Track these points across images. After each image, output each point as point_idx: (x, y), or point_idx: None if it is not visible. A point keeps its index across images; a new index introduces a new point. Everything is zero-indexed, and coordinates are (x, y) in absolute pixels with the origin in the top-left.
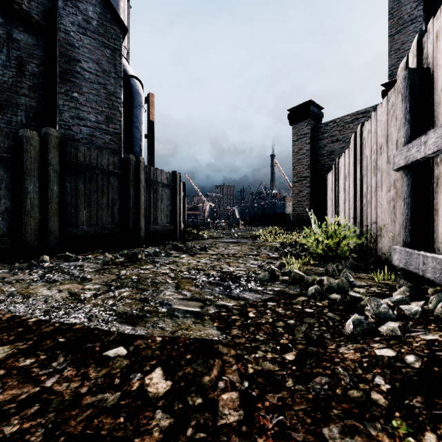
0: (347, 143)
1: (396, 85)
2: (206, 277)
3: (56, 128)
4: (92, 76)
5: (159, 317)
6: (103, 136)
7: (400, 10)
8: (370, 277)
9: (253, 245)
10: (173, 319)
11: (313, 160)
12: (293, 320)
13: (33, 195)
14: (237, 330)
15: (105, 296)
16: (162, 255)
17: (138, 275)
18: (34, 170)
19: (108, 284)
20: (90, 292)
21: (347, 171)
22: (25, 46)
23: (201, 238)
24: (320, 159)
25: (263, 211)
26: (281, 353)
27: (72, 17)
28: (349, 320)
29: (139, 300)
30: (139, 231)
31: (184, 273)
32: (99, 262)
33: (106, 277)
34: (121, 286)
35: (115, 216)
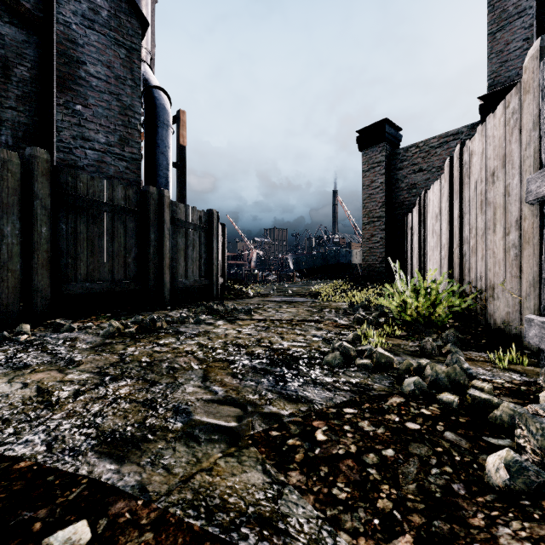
0: (434, 173)
1: (521, 83)
2: (249, 360)
3: (53, 152)
4: (101, 83)
5: (167, 441)
6: (117, 162)
7: (503, 1)
8: (486, 358)
9: (314, 306)
10: (190, 446)
11: (389, 196)
12: (391, 449)
13: (11, 239)
14: (299, 473)
15: (90, 396)
16: (191, 321)
17: (151, 355)
18: (12, 206)
19: (103, 371)
20: (71, 387)
21: (437, 209)
22: (11, 43)
23: (245, 296)
24: (398, 194)
25: (324, 261)
26: (384, 540)
27: (74, 5)
28: (492, 455)
29: (142, 404)
30: (163, 288)
31: (218, 351)
32: (101, 333)
33: (103, 358)
34: (121, 375)
35: (130, 268)
